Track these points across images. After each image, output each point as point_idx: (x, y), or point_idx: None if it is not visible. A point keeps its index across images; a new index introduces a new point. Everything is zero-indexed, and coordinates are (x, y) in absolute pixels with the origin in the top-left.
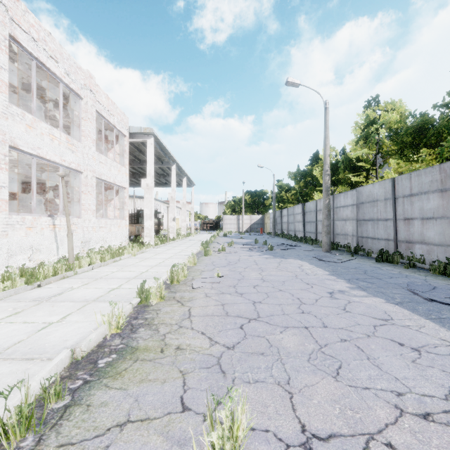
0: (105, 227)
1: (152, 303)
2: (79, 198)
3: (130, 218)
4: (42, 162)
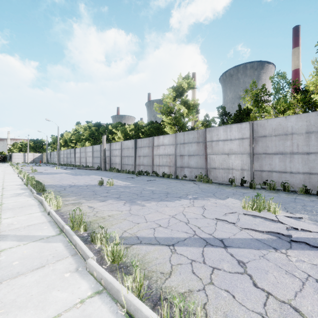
0: None
1: None
2: None
3: None
4: None
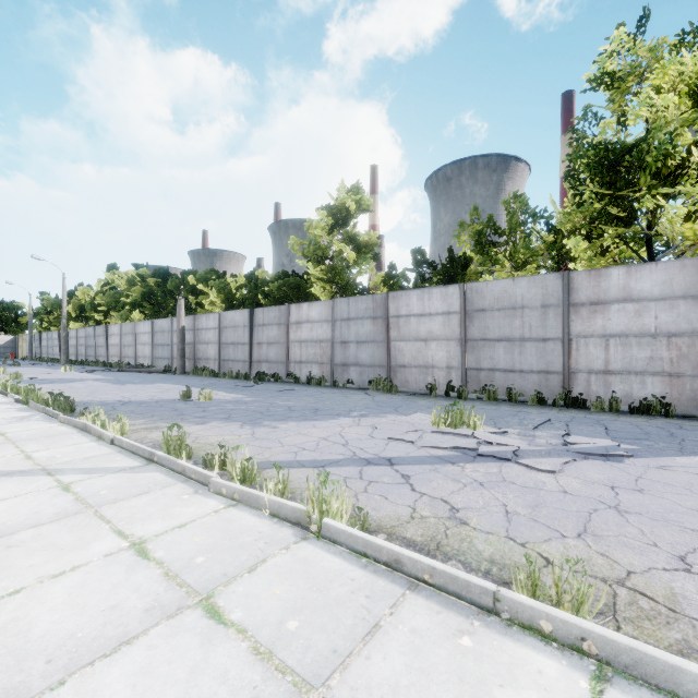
0: None
1: None
2: None
3: None
4: None
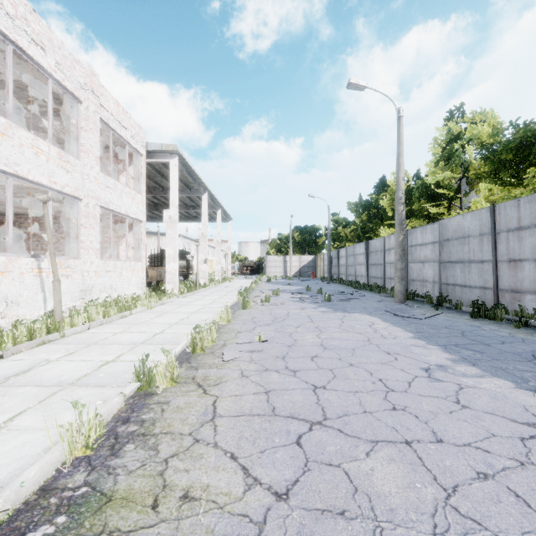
0: (114, 271)
1: (157, 390)
2: (78, 233)
3: (153, 259)
4: (27, 185)
